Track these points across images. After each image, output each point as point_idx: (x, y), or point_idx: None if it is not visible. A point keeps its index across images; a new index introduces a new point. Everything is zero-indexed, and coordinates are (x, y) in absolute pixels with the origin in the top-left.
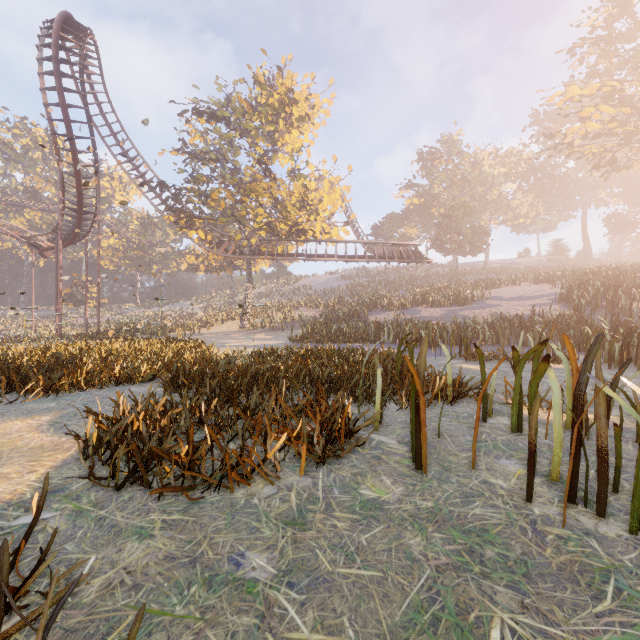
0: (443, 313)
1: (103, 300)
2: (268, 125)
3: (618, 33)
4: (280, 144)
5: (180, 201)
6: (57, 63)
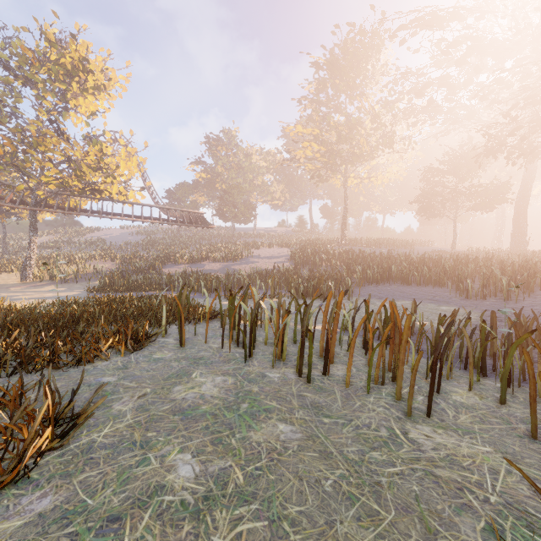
0: (221, 267)
1: None
2: (59, 83)
3: (321, 101)
4: (73, 104)
5: None
6: None
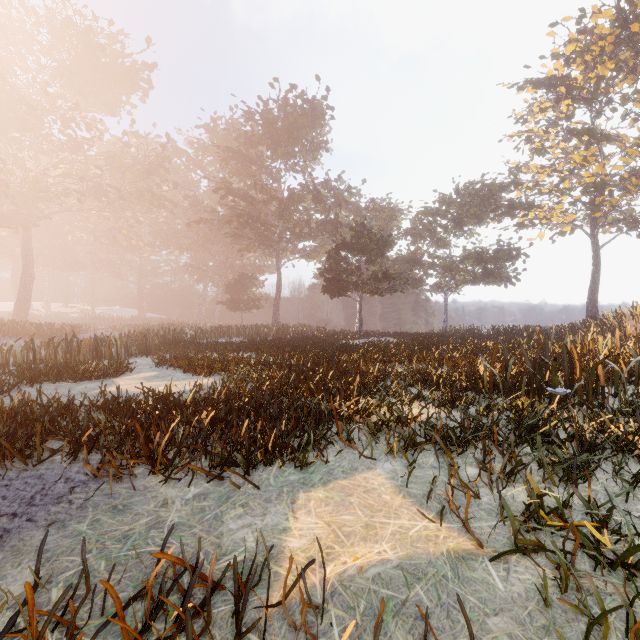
0: None
1: None
2: None
3: None
4: None
5: None
6: None
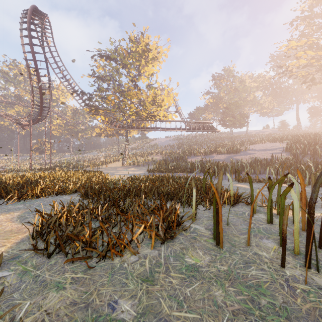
0: (225, 157)
1: (54, 151)
2: (136, 62)
3: (316, 13)
4: (142, 72)
5: (92, 101)
6: (29, 31)
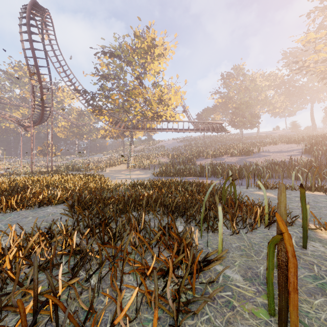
0: (237, 160)
1: (58, 153)
2: (141, 59)
3: None
4: (148, 69)
5: (95, 100)
6: (29, 26)
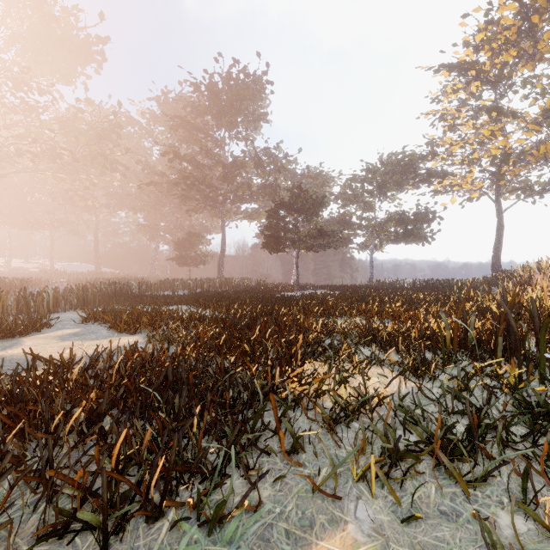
0: None
1: None
2: None
3: None
4: None
5: None
6: None
